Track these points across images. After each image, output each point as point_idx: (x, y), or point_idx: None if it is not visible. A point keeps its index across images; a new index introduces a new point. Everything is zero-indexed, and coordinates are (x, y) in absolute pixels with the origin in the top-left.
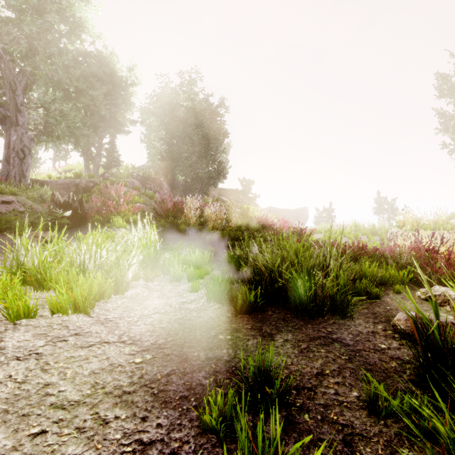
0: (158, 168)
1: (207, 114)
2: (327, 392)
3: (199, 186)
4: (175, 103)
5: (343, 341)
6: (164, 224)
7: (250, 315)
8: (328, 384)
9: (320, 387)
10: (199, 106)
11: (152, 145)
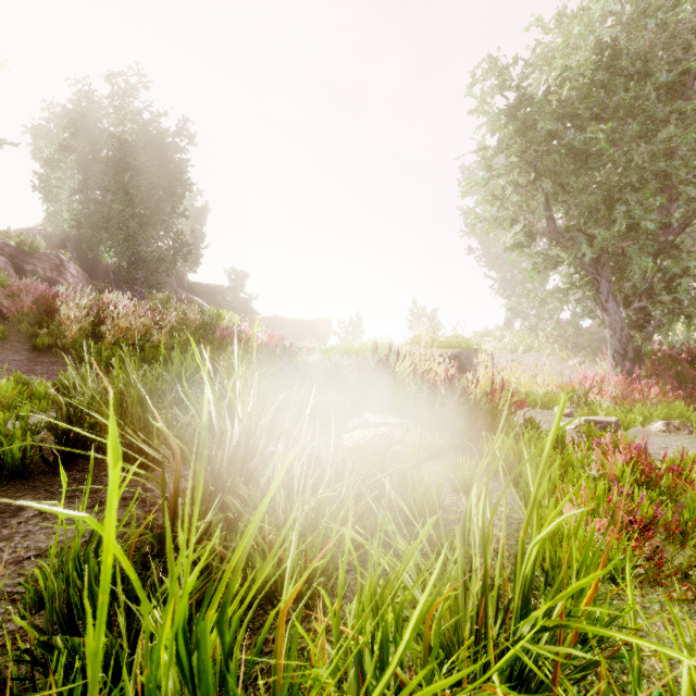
0: (64, 238)
1: (158, 154)
2: (5, 584)
3: (142, 275)
4: (96, 123)
5: (152, 500)
6: (4, 335)
7: (25, 480)
8: (26, 570)
9: (3, 578)
10: (146, 138)
11: (49, 192)
